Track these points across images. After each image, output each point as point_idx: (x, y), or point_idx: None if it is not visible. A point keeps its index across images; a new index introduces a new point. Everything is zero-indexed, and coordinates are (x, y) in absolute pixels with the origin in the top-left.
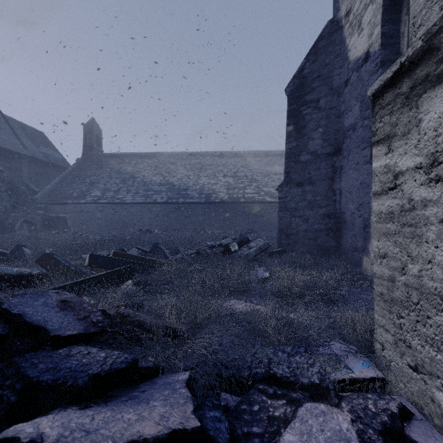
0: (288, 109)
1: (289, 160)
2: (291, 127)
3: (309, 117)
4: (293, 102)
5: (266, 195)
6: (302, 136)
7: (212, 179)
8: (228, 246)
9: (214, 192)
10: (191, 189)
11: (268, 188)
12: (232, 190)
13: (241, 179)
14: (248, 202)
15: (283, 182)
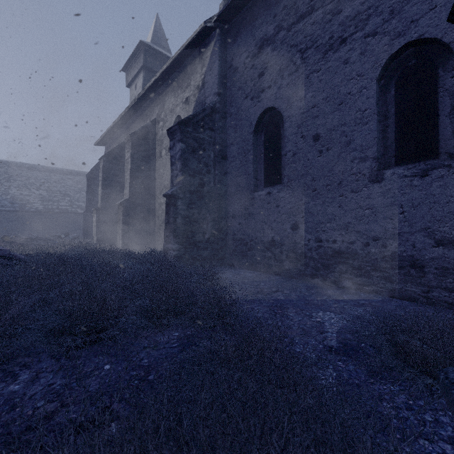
0: (87, 183)
1: (88, 203)
2: (89, 190)
3: (95, 189)
4: (89, 181)
5: (78, 208)
6: (93, 195)
7: (25, 191)
8: (60, 236)
9: (29, 202)
10: (1, 198)
11: (80, 203)
12: (47, 202)
13: (55, 193)
14: (62, 212)
15: (85, 211)
